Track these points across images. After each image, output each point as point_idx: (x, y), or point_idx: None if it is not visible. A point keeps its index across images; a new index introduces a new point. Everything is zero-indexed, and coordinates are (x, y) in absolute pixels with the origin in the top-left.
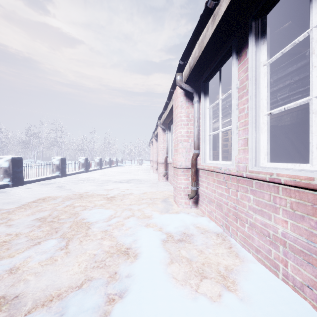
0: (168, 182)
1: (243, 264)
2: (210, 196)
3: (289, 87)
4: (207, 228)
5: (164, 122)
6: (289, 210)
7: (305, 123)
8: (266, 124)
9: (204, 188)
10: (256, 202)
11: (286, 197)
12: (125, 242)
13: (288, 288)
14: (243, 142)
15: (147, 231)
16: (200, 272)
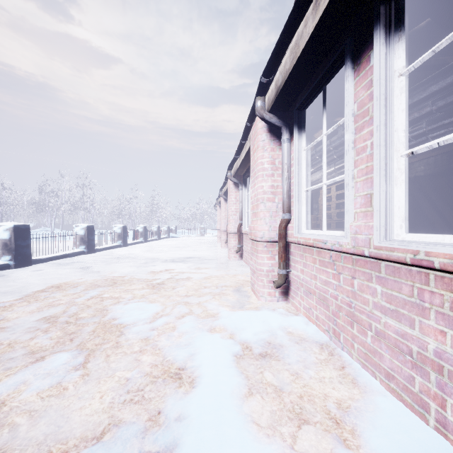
0: (242, 261)
1: (366, 398)
2: (308, 285)
3: (428, 118)
4: (305, 335)
5: (236, 173)
6: (448, 313)
7: (447, 173)
8: (404, 170)
9: (299, 272)
10: (387, 298)
11: (442, 292)
12: (176, 358)
13: (447, 445)
14: (364, 201)
15: (211, 339)
16: (297, 412)
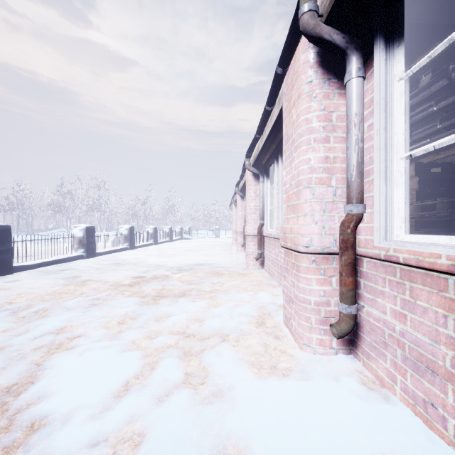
0: (263, 270)
1: None
2: (426, 353)
3: None
4: None
5: (257, 160)
6: None
7: None
8: None
9: (388, 314)
10: None
11: None
12: None
13: None
14: None
15: None
16: None
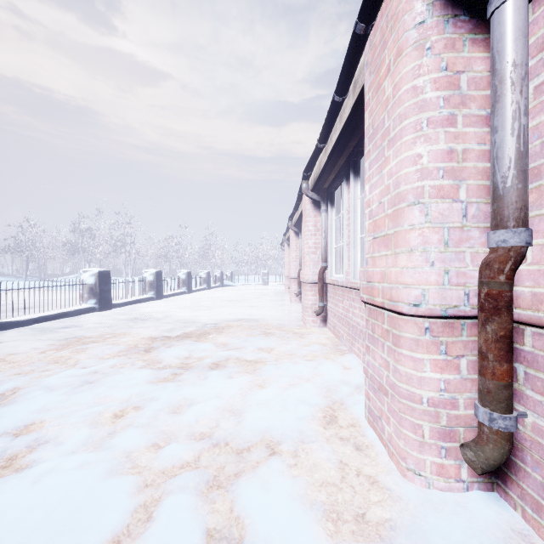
0: (326, 329)
1: None
2: None
3: None
4: None
5: (317, 181)
6: None
7: None
8: None
9: None
10: None
11: None
12: None
13: None
14: None
15: None
16: None
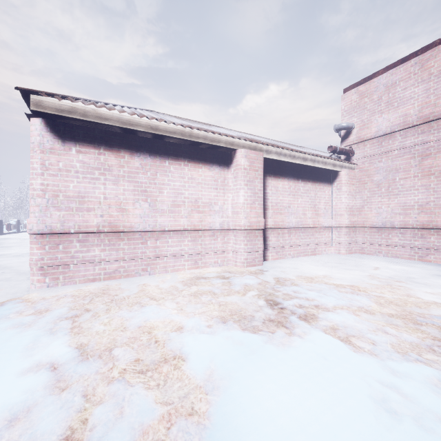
0: None
1: None
2: None
3: None
4: None
5: None
6: None
7: None
8: None
9: None
10: None
11: None
12: None
13: None
14: None
15: None
16: None
